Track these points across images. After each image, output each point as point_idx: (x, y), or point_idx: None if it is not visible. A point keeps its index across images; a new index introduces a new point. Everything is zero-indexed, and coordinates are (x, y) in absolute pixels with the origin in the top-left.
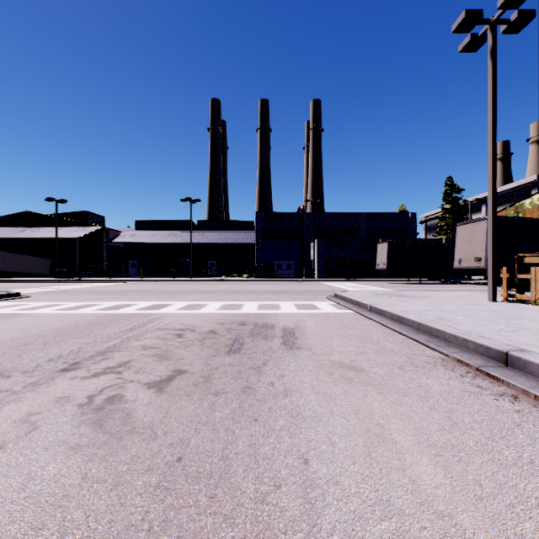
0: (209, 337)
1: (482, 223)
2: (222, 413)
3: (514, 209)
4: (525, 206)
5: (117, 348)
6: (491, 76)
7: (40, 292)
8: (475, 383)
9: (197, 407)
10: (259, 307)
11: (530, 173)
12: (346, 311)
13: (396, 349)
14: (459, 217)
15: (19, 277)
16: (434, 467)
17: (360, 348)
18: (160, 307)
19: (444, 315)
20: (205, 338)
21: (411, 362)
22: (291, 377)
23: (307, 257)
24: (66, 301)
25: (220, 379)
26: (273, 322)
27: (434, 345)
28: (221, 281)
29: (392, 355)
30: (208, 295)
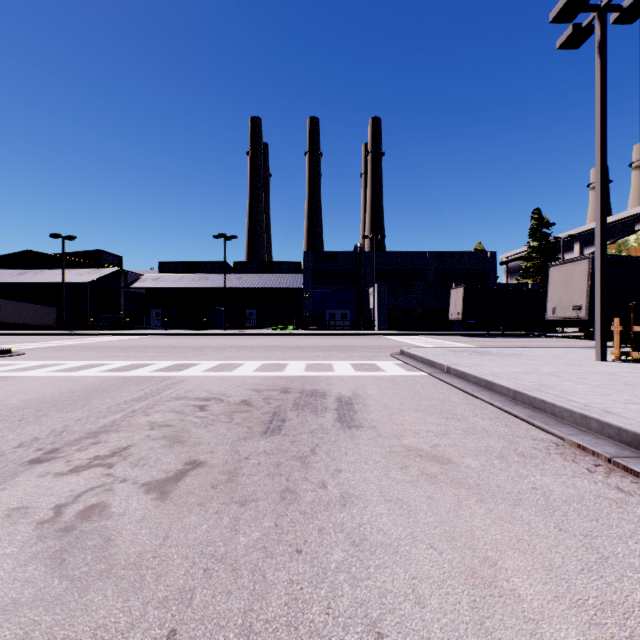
0: (240, 410)
1: (583, 263)
2: (249, 539)
3: (616, 247)
4: (629, 244)
5: (116, 426)
6: (599, 76)
7: (38, 348)
8: (612, 483)
9: (212, 526)
10: (307, 368)
11: (632, 204)
12: (417, 373)
13: (490, 429)
14: (548, 257)
15: (19, 329)
16: None
17: (441, 426)
18: (182, 368)
19: (545, 380)
20: (234, 411)
21: (514, 448)
22: (351, 473)
23: (366, 305)
24: (67, 359)
25: (250, 476)
26: (324, 389)
27: (542, 423)
28: (261, 334)
29: (487, 438)
30: (244, 351)
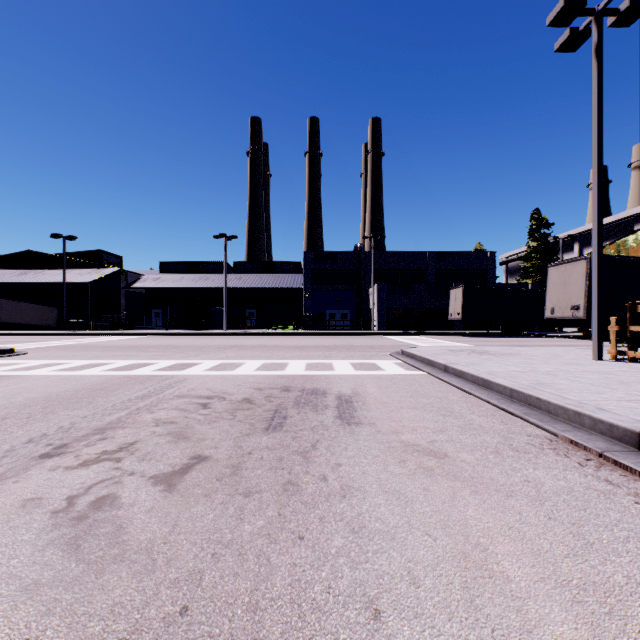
0: (242, 407)
1: (581, 264)
2: (254, 526)
3: (615, 247)
4: (628, 244)
5: (121, 423)
6: (596, 79)
7: (40, 348)
8: (602, 476)
9: (219, 515)
10: (308, 367)
11: (632, 204)
12: (416, 372)
13: (486, 425)
14: (548, 257)
15: (20, 329)
16: (574, 627)
17: (438, 423)
18: (184, 367)
19: (542, 378)
20: (237, 408)
21: (509, 444)
22: (350, 467)
23: (366, 305)
24: (70, 359)
25: (253, 470)
26: (325, 388)
27: (536, 420)
28: (261, 334)
29: (483, 434)
30: (245, 351)
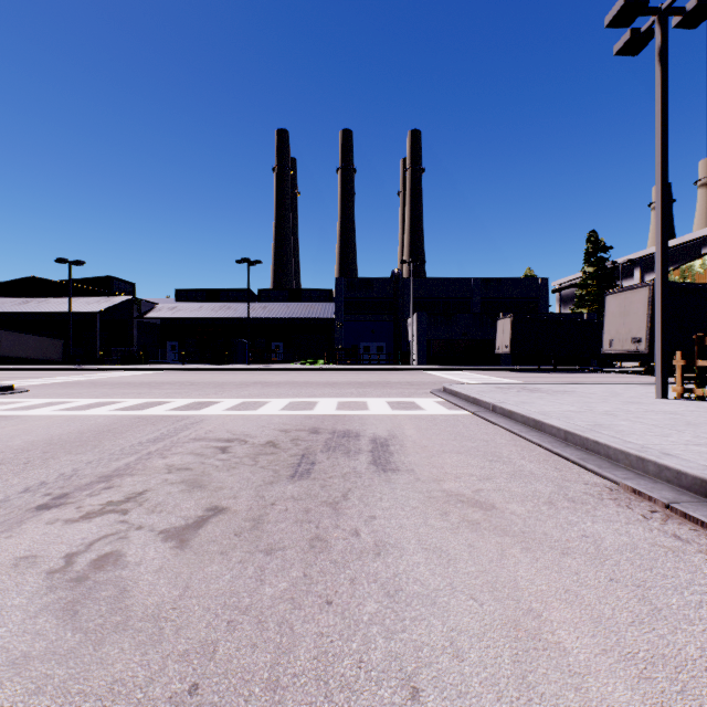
0: (266, 452)
1: (642, 291)
2: (275, 589)
3: (680, 273)
4: (694, 269)
5: (130, 469)
6: (660, 86)
7: (42, 385)
8: (669, 531)
9: (236, 576)
10: (339, 407)
11: (698, 225)
12: (459, 411)
13: (538, 472)
14: (605, 284)
15: (21, 364)
16: None
17: (484, 469)
18: (202, 407)
19: (600, 419)
20: (259, 453)
21: (564, 494)
22: (386, 520)
23: (404, 337)
24: (76, 397)
25: (276, 523)
26: (358, 429)
27: (595, 466)
28: (288, 369)
29: (534, 482)
30: (270, 388)
